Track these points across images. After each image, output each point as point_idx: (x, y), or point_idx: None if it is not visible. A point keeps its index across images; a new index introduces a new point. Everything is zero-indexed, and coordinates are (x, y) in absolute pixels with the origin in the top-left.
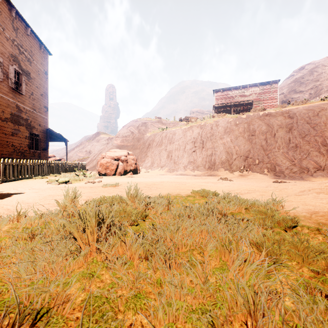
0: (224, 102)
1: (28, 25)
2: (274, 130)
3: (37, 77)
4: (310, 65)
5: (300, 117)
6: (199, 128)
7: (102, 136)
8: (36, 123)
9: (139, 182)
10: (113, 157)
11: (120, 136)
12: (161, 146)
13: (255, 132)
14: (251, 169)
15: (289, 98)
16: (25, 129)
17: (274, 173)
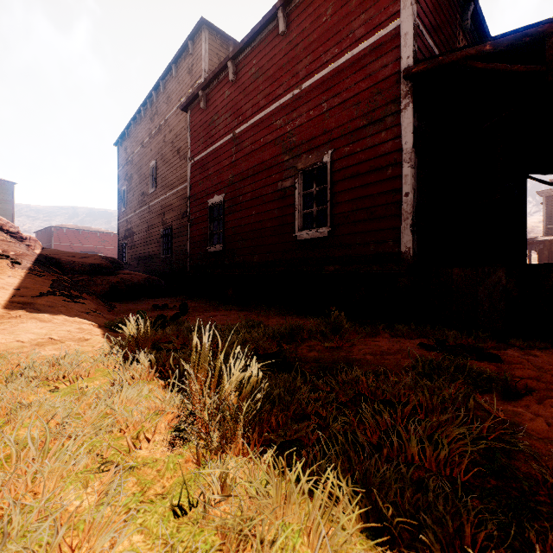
0: None
1: None
2: None
3: None
4: None
5: None
6: None
7: None
8: None
9: None
10: None
11: None
12: None
13: None
14: None
15: None
16: None
17: None
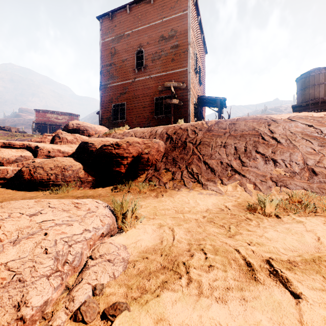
0: (43, 120)
1: None
2: None
3: None
4: None
5: None
6: None
7: None
8: None
9: None
10: None
11: None
12: None
13: None
14: None
15: None
16: None
17: None
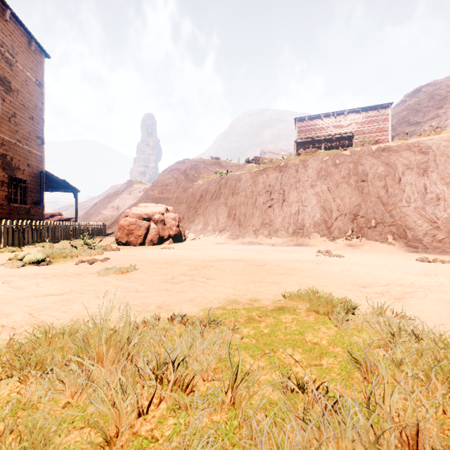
0: (311, 136)
1: (5, 4)
2: (398, 173)
3: (23, 89)
4: (429, 86)
5: (440, 152)
6: (277, 171)
7: (136, 186)
8: (21, 161)
9: (178, 260)
10: (140, 215)
11: (159, 184)
12: (219, 199)
13: (367, 176)
14: (364, 235)
15: (400, 132)
16: (1, 171)
17: (406, 243)
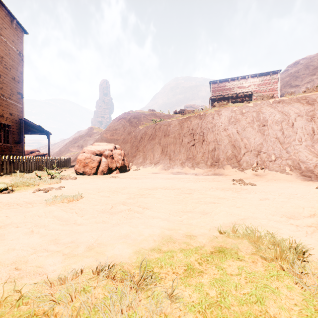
0: (221, 94)
1: None
2: (291, 119)
3: (6, 56)
4: (305, 59)
5: None
6: (198, 119)
7: (95, 131)
8: (5, 111)
9: (120, 188)
10: (93, 152)
11: (110, 129)
12: (155, 140)
13: (267, 122)
14: (267, 166)
15: (284, 93)
16: None
17: (301, 173)
